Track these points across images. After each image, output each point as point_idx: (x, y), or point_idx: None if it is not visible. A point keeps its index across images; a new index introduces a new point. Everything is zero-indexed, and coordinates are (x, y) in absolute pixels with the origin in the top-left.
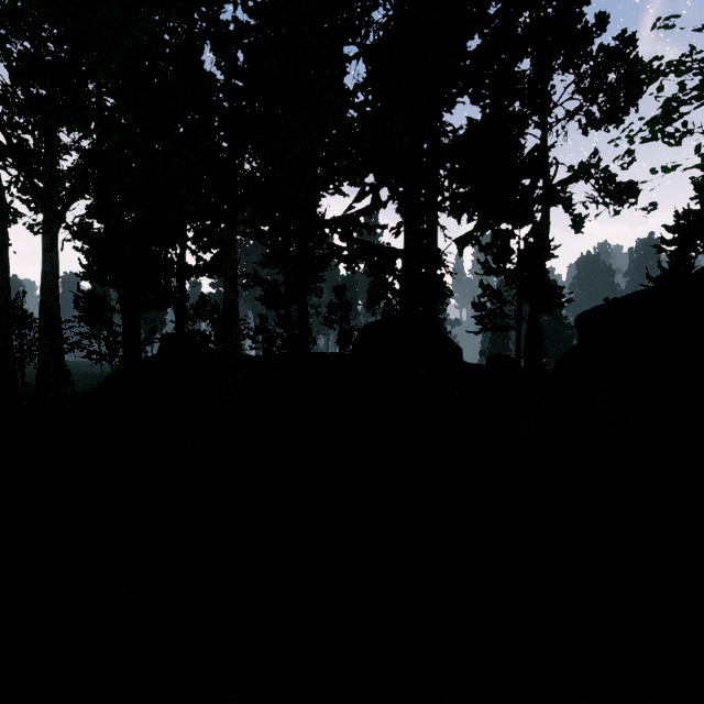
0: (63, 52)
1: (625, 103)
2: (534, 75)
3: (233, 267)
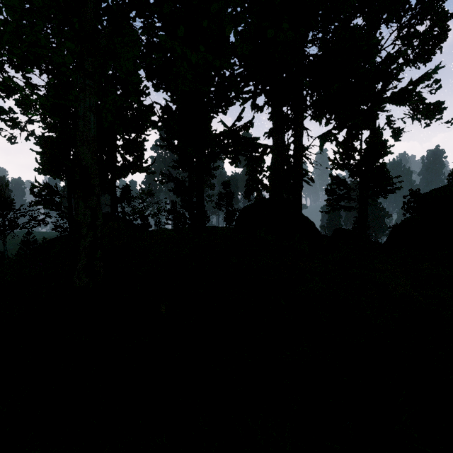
0: (34, 18)
1: (432, 46)
2: (368, 23)
3: (88, 119)
